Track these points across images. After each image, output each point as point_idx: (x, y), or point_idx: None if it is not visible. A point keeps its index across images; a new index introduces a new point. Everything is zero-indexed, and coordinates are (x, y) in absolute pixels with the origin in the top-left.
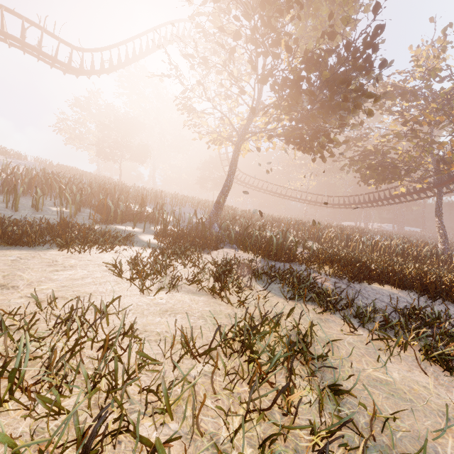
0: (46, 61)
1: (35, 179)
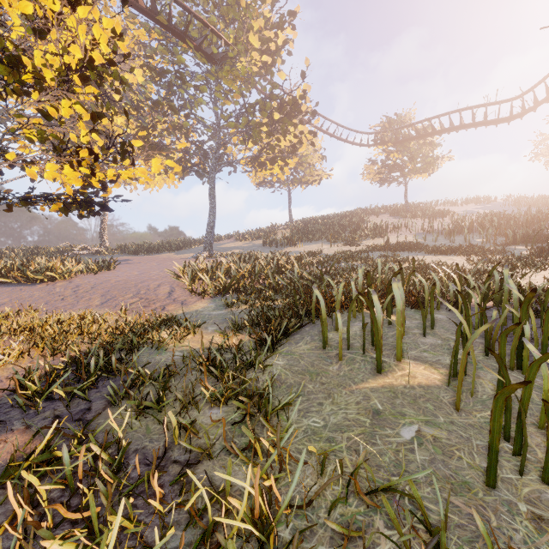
0: (492, 124)
1: (471, 223)
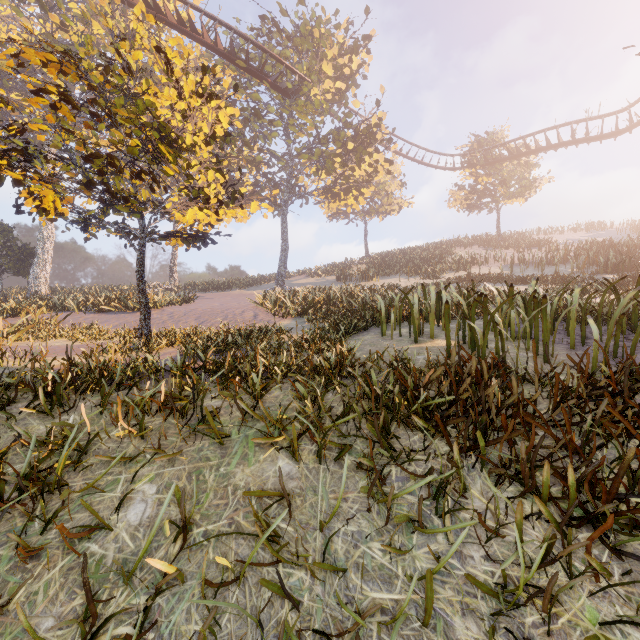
0: (595, 140)
1: (565, 252)
